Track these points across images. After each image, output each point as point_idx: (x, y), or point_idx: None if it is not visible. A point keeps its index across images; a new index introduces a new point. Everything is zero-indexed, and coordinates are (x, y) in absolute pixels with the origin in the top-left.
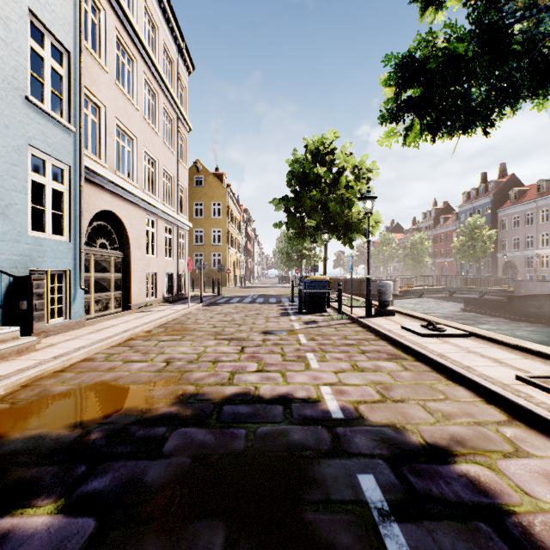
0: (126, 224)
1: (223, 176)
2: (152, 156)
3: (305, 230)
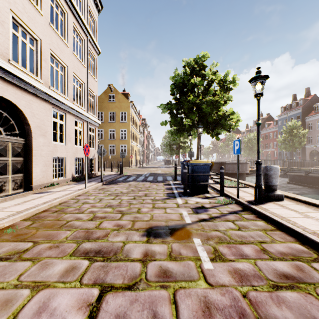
0: (26, 113)
1: (128, 95)
2: (60, 61)
3: (183, 127)
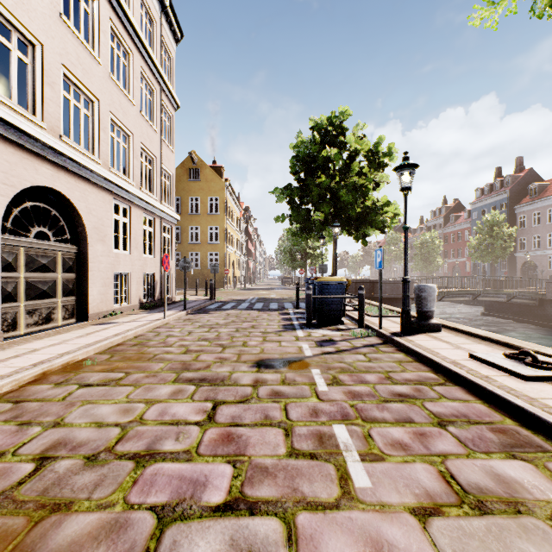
0: (80, 209)
1: (221, 169)
2: (123, 128)
3: (311, 225)
